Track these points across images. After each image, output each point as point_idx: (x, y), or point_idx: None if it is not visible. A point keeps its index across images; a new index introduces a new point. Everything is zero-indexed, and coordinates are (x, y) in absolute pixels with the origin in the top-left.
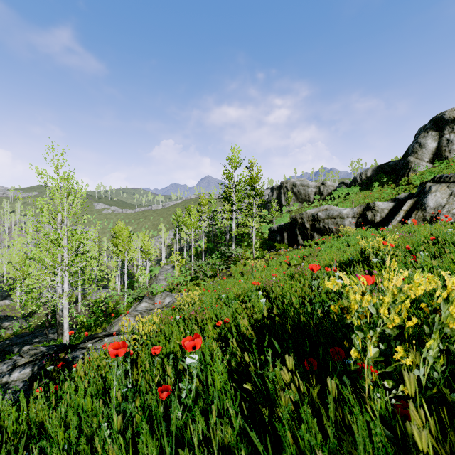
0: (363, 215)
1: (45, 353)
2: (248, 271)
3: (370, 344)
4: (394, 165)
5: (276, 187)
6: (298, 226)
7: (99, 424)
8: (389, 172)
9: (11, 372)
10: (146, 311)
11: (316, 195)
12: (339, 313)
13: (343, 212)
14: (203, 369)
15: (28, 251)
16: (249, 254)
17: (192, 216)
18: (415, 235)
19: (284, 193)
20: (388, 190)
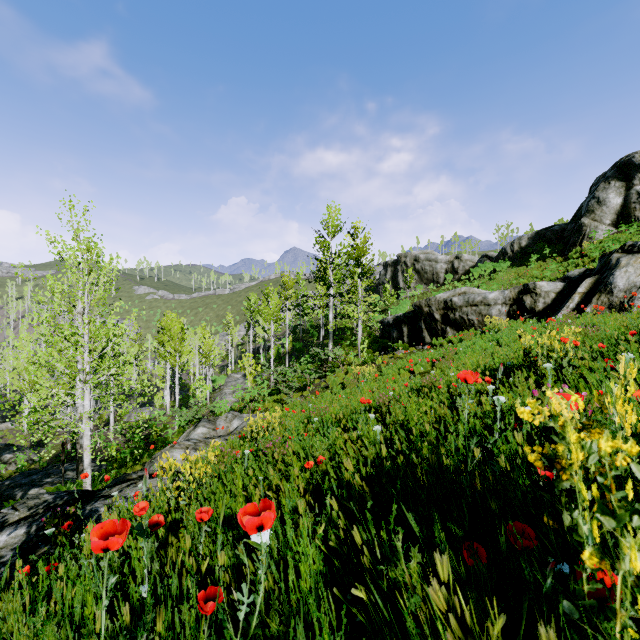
0: (519, 300)
1: (50, 504)
2: (352, 383)
3: (636, 549)
4: (560, 230)
5: (390, 262)
6: (424, 317)
7: None
8: (552, 240)
9: None
10: (202, 441)
11: (448, 274)
12: (506, 454)
13: (489, 296)
14: (282, 549)
15: (31, 352)
16: (352, 357)
17: (271, 303)
18: (604, 329)
19: (401, 270)
20: (553, 266)
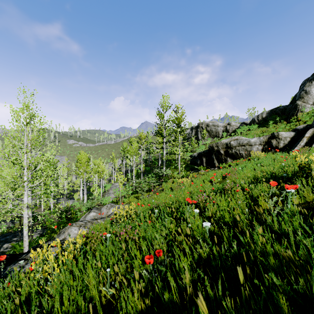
0: (268, 142)
1: None
2: (177, 187)
3: None
4: (283, 108)
5: (194, 127)
6: (215, 152)
7: None
8: (279, 114)
9: None
10: (90, 221)
11: (224, 132)
12: None
13: (251, 140)
14: None
15: None
16: (176, 174)
17: (133, 146)
18: None
19: (200, 131)
20: (283, 126)
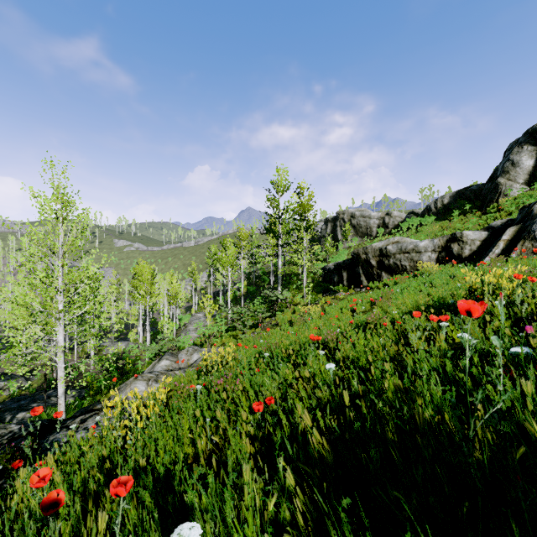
0: (447, 248)
1: (14, 435)
2: (299, 320)
3: None
4: (477, 189)
5: (330, 219)
6: (362, 263)
7: None
8: (471, 198)
9: None
10: (164, 373)
11: (380, 228)
12: None
13: (420, 244)
14: None
15: (9, 292)
16: (299, 298)
17: (228, 252)
18: None
19: (340, 225)
20: (474, 219)
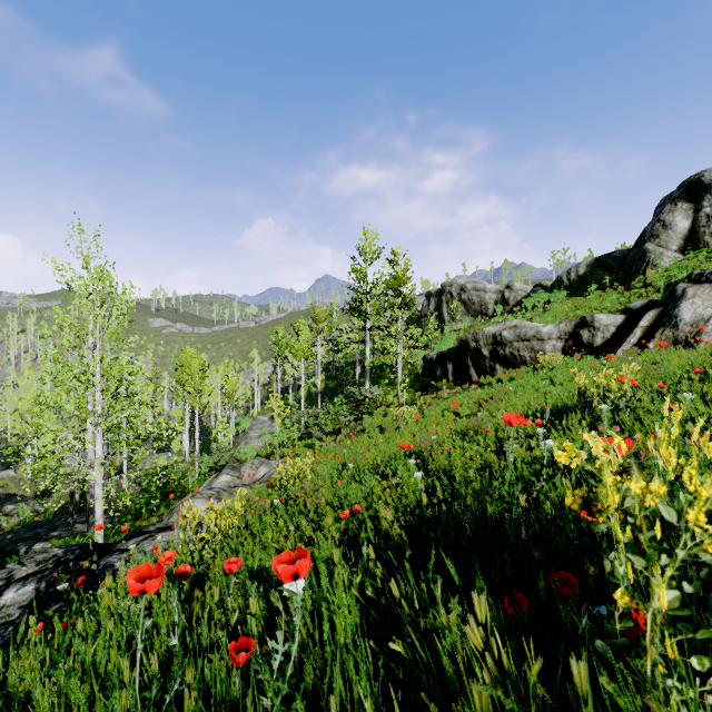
0: (575, 335)
1: (60, 559)
2: (391, 426)
3: (663, 586)
4: (621, 257)
5: (434, 292)
6: (471, 353)
7: (124, 708)
8: (613, 268)
9: (2, 592)
10: (226, 490)
11: (498, 305)
12: (554, 501)
13: (543, 330)
14: (316, 601)
15: (38, 392)
16: (392, 397)
17: (302, 338)
18: (666, 367)
19: (446, 301)
20: (613, 297)
